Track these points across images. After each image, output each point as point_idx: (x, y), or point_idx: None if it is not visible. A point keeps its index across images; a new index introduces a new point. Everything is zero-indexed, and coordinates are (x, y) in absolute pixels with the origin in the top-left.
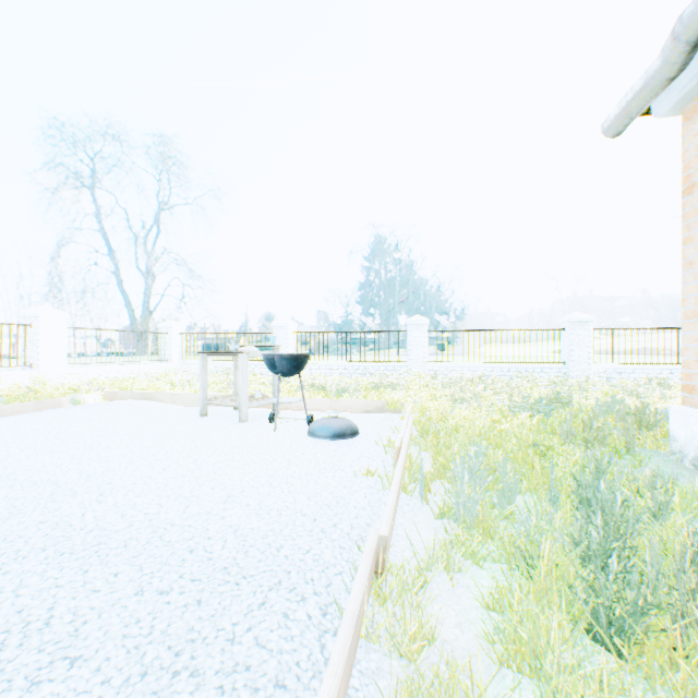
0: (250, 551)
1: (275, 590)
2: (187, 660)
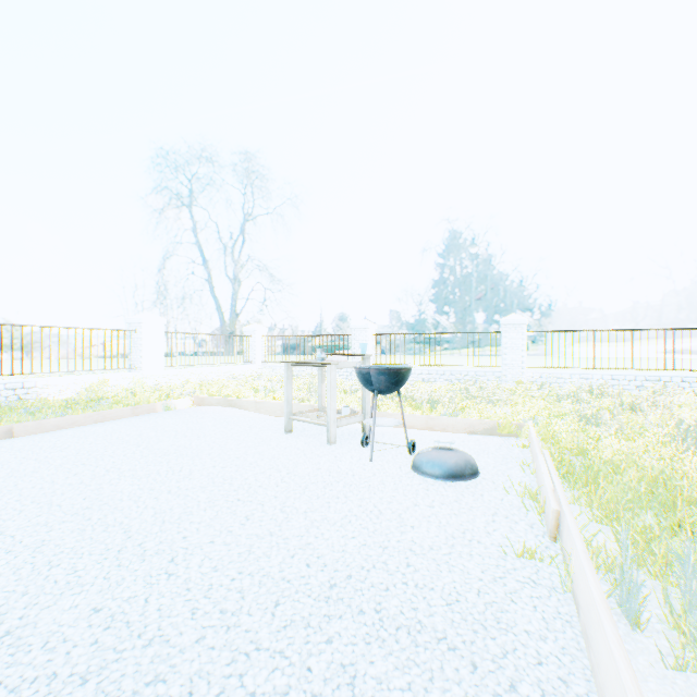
0: None
1: None
2: None
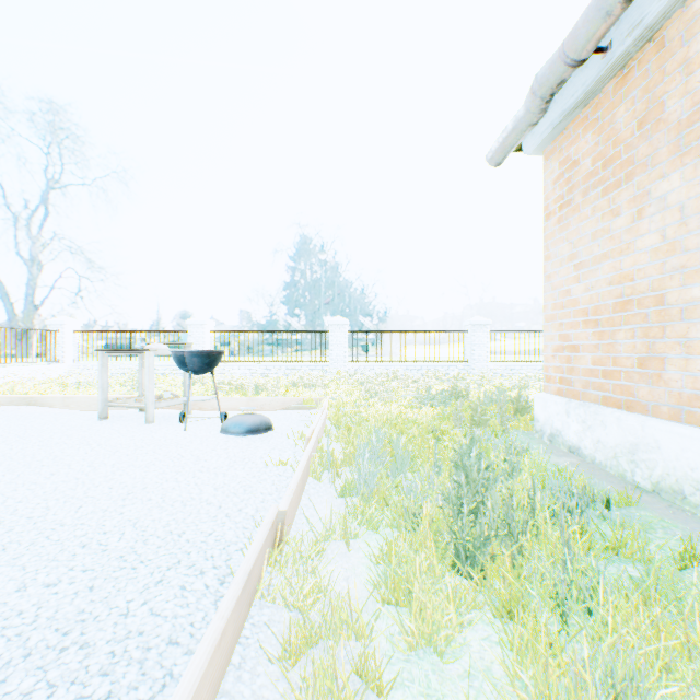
0: (150, 539)
1: (174, 569)
2: (76, 637)
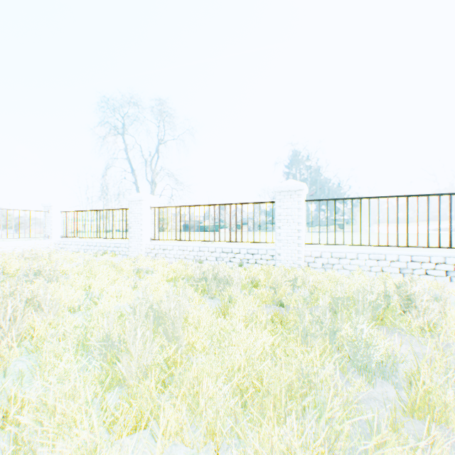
0: None
1: None
2: None
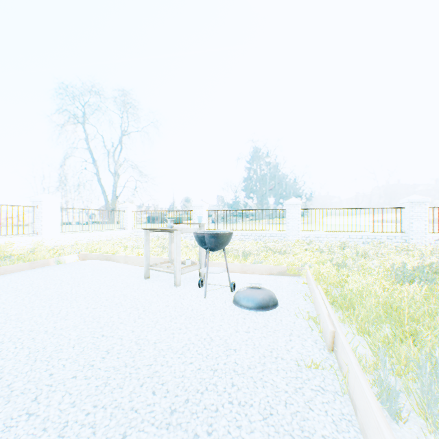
0: None
1: None
2: None
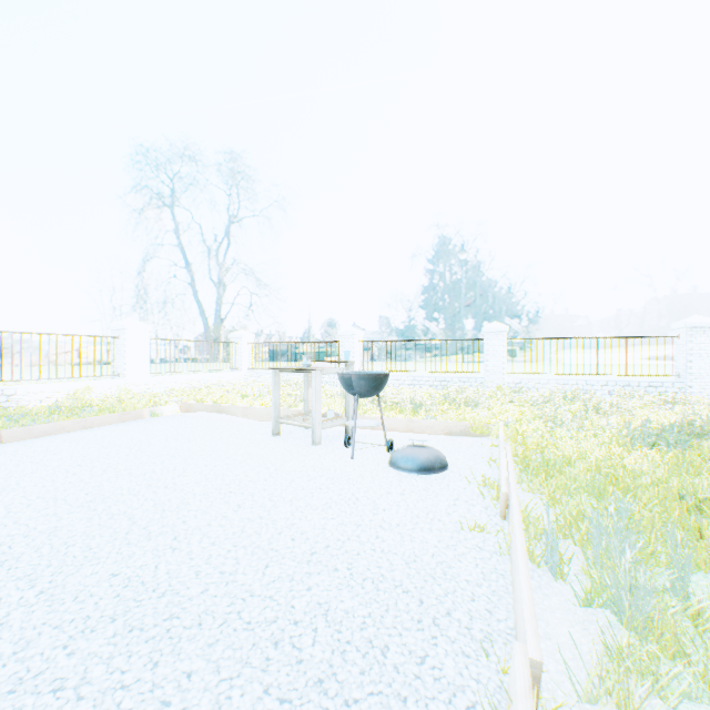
0: (347, 651)
1: None
2: None
